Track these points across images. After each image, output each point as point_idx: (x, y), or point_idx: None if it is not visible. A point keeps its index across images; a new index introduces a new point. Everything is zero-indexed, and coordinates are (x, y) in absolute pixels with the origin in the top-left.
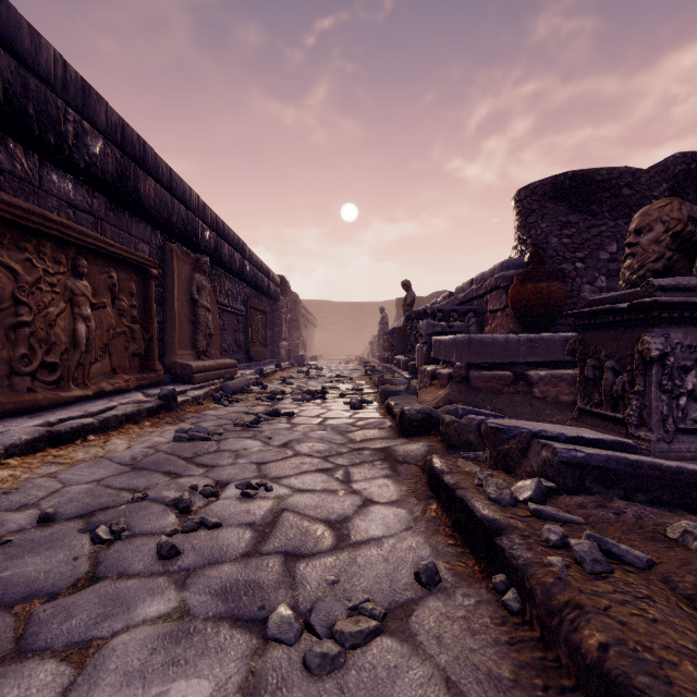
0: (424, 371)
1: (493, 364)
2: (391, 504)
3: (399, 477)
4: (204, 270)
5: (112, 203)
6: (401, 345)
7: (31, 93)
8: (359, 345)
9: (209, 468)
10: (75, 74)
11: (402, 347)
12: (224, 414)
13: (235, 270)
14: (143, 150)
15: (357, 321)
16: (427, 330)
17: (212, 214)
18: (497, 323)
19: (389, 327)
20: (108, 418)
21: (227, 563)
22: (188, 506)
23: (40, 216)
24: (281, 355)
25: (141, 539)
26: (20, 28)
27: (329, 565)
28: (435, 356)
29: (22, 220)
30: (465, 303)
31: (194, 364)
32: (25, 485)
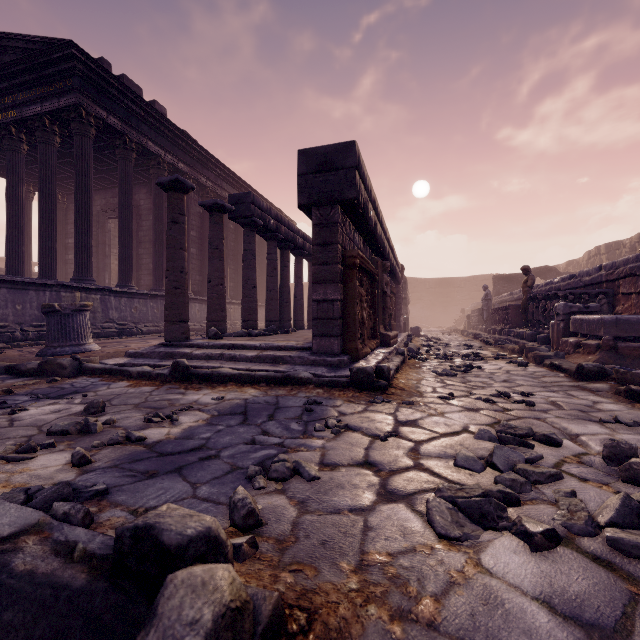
0: (565, 342)
1: (637, 337)
2: (610, 403)
3: (601, 396)
4: (387, 271)
5: (363, 240)
6: (515, 320)
7: (365, 200)
8: (446, 318)
9: (482, 387)
10: (369, 180)
11: (516, 322)
12: (434, 365)
13: (391, 267)
14: (377, 207)
15: (444, 296)
16: (564, 310)
17: (387, 231)
18: (630, 304)
19: (476, 300)
20: (400, 362)
21: (557, 410)
22: (510, 396)
23: (364, 259)
24: (401, 327)
25: (504, 403)
26: (364, 171)
27: (603, 414)
28: (574, 331)
29: (361, 263)
30: (591, 285)
31: (390, 334)
32: (417, 385)
